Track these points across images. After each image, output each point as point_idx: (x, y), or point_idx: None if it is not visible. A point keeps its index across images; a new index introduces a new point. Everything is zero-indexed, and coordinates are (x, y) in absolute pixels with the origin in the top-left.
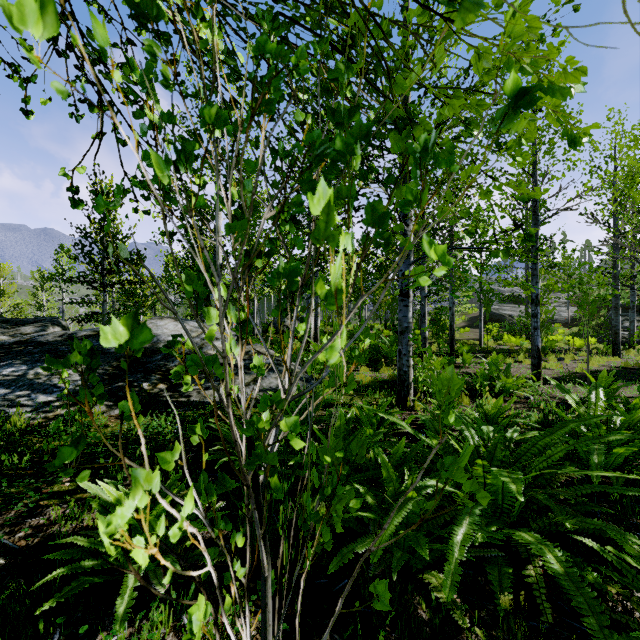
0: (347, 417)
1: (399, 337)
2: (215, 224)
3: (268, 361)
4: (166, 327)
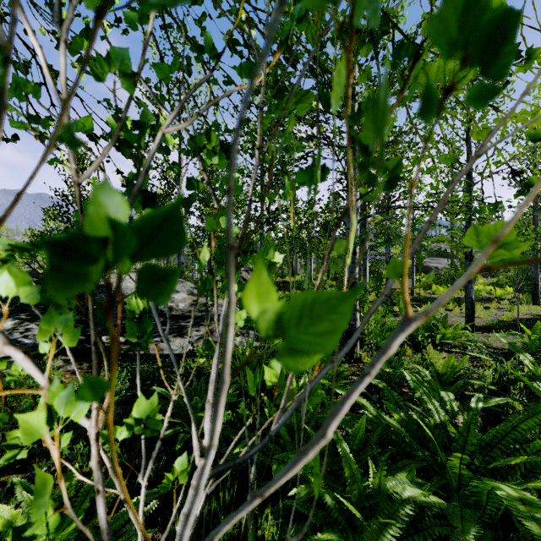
0: (299, 385)
1: None
2: (178, 187)
3: None
4: (130, 281)
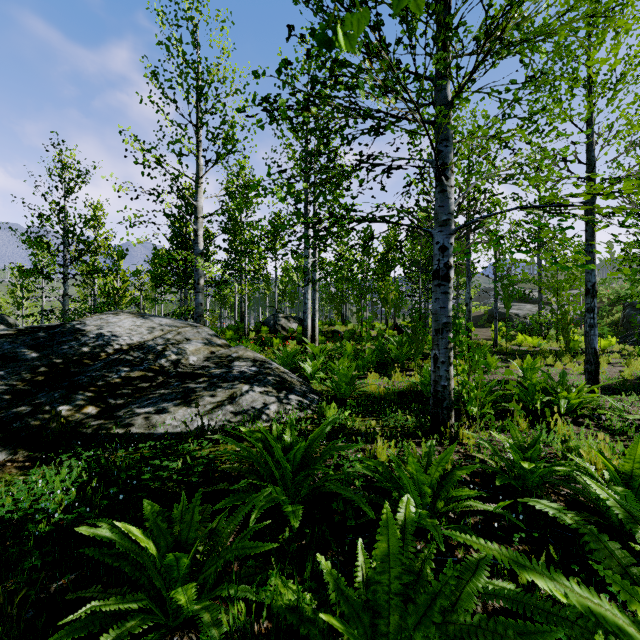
0: (398, 521)
1: (434, 337)
2: (195, 203)
3: (252, 369)
4: (119, 324)
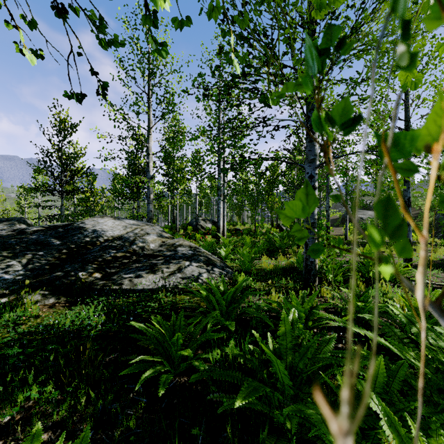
0: (289, 320)
1: None
2: (147, 145)
3: (190, 252)
4: (105, 224)
